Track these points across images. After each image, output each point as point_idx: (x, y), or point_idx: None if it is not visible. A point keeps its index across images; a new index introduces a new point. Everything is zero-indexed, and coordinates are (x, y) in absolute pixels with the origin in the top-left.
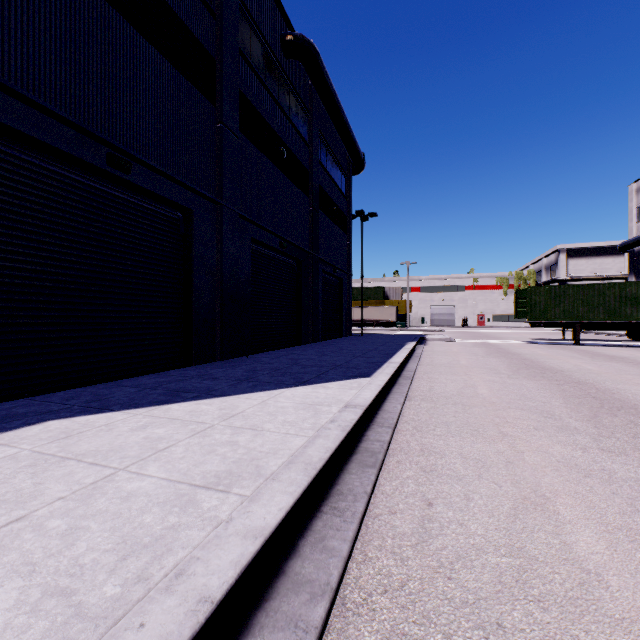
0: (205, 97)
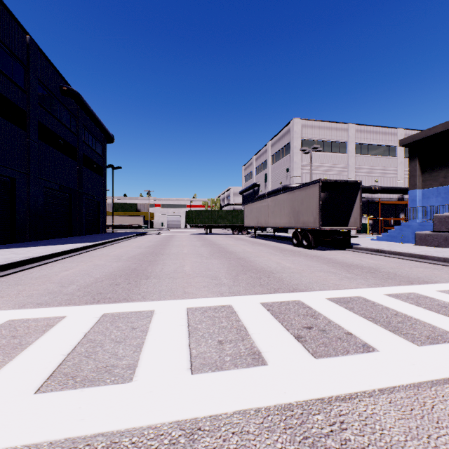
0: (21, 129)
